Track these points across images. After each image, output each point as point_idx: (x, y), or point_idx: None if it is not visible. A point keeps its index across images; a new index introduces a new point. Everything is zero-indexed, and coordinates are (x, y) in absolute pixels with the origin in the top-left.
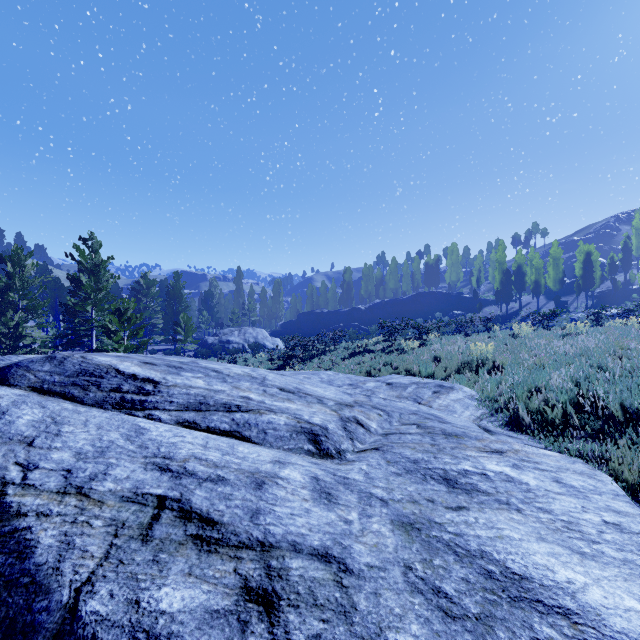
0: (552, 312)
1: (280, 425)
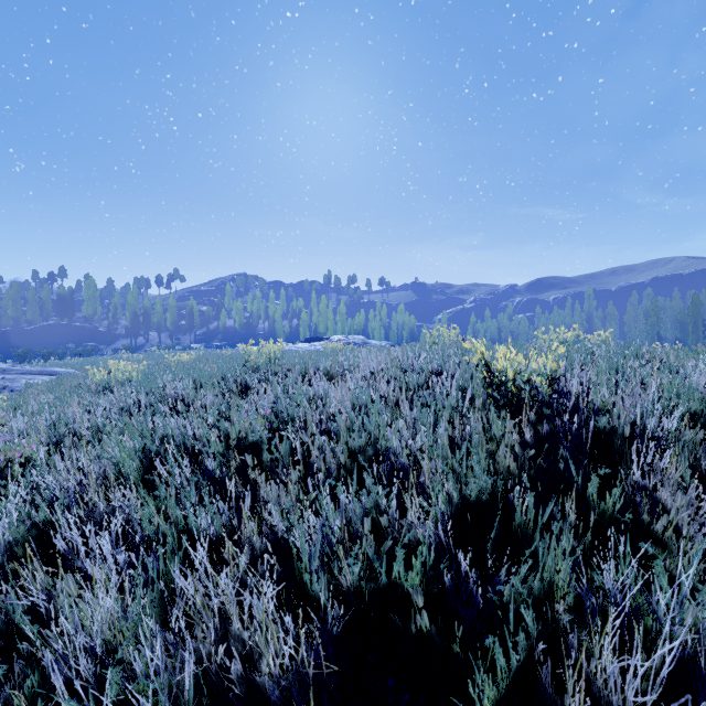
0: (130, 345)
1: (5, 365)
